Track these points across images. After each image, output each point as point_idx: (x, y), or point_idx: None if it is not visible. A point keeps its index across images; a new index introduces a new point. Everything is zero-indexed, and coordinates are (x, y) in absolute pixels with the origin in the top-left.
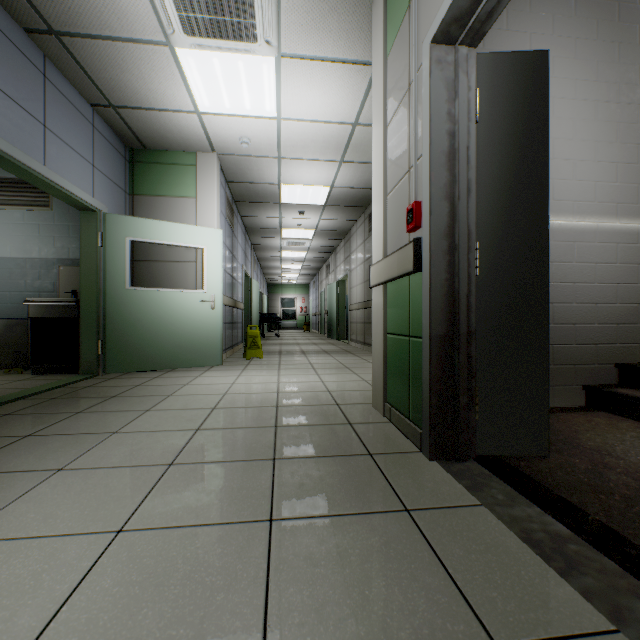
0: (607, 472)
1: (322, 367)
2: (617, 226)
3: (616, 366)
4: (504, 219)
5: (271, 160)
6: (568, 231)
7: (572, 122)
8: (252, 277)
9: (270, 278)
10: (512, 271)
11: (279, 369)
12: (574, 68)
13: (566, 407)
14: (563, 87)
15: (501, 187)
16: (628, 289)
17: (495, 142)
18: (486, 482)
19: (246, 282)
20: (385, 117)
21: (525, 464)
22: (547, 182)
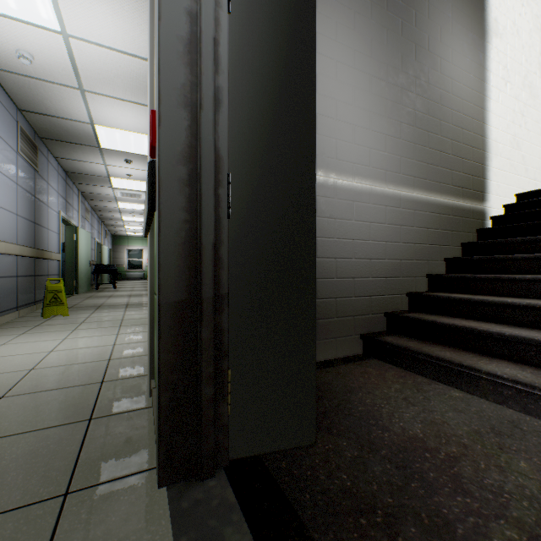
0: (373, 460)
1: (132, 324)
2: (386, 191)
3: (385, 315)
4: (266, 149)
5: (72, 91)
6: (349, 191)
7: (352, 89)
8: (81, 226)
9: (113, 229)
10: (275, 216)
11: (74, 330)
12: (354, 39)
13: (347, 357)
14: (345, 54)
15: (262, 107)
16: (394, 247)
17: (255, 47)
18: (219, 530)
19: (70, 231)
20: (153, 23)
21: (287, 465)
22: (315, 111)
